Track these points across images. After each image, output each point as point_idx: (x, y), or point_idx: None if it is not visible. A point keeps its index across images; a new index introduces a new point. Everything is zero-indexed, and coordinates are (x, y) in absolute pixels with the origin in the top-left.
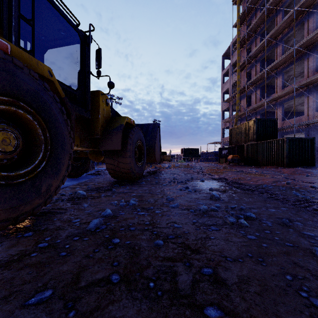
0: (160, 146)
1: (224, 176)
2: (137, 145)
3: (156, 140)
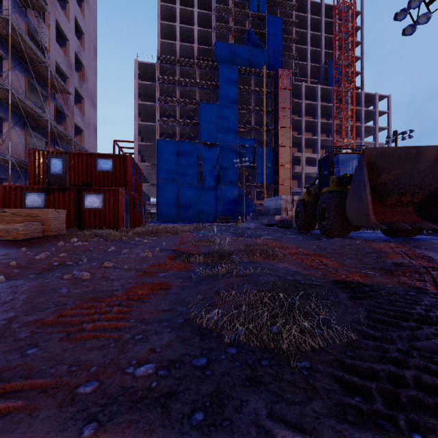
0: (363, 194)
1: (249, 243)
2: (321, 208)
3: (350, 189)
